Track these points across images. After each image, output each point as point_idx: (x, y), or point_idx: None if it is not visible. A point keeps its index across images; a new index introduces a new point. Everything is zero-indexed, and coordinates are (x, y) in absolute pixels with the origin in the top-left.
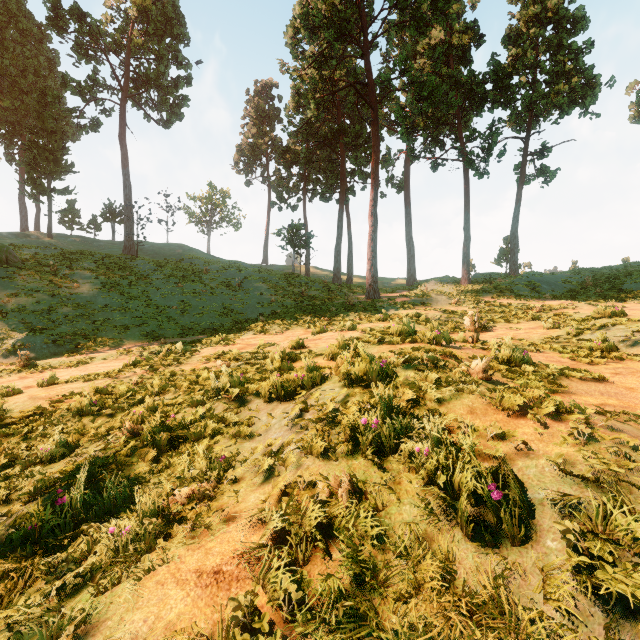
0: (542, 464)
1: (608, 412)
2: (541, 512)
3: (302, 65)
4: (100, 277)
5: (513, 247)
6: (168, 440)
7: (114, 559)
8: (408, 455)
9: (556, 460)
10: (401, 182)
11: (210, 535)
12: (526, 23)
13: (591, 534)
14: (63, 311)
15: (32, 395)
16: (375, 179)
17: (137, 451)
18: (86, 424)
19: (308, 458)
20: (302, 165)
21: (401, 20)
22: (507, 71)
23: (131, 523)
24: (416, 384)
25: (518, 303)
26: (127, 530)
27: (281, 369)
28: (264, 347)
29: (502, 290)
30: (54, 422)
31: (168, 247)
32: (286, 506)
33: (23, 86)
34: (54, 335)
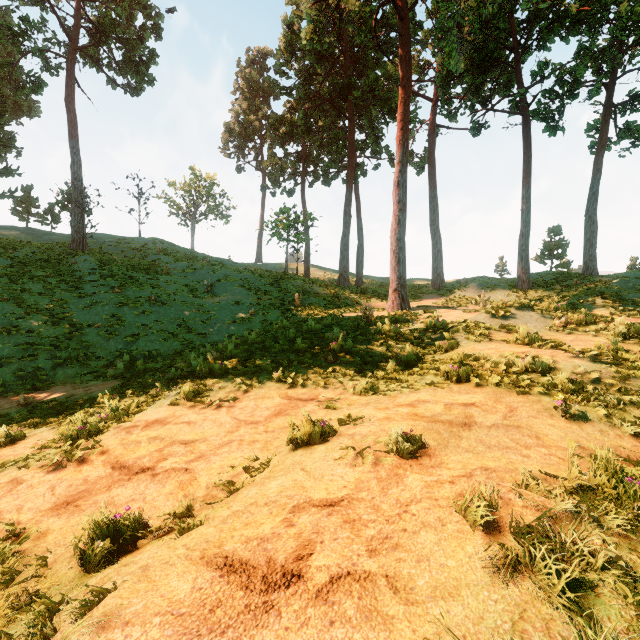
0: None
1: None
2: None
3: None
4: (1, 279)
5: (590, 236)
6: None
7: None
8: None
9: None
10: (422, 161)
11: None
12: None
13: None
14: None
15: None
16: (404, 129)
17: None
18: None
19: None
20: (299, 135)
21: None
22: None
23: None
24: None
25: None
26: None
27: None
28: None
29: (615, 299)
30: None
31: (136, 241)
32: None
33: None
34: None
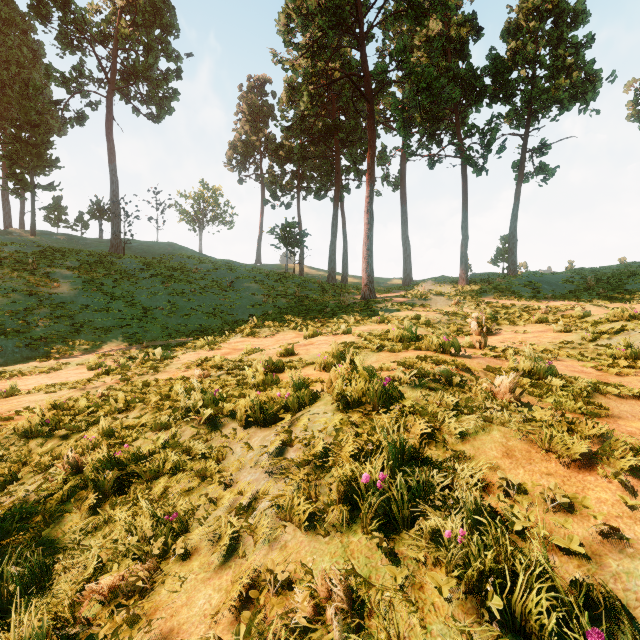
0: None
1: None
2: None
3: (296, 58)
4: (83, 276)
5: (512, 246)
6: (116, 480)
7: None
8: (431, 534)
9: None
10: (397, 180)
11: None
12: (525, 16)
13: None
14: (40, 312)
15: None
16: (371, 175)
17: (75, 494)
18: (33, 449)
19: (286, 527)
20: (296, 162)
21: (398, 9)
22: (507, 65)
23: None
24: (428, 409)
25: (521, 304)
26: None
27: (265, 383)
28: (250, 353)
29: (502, 290)
30: None
31: (158, 245)
32: (244, 634)
33: (6, 78)
34: (28, 338)
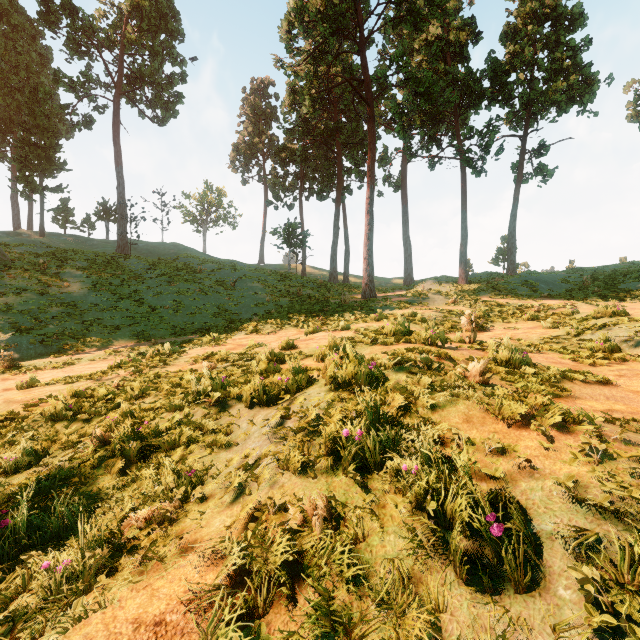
0: (549, 486)
1: (617, 419)
2: (550, 549)
3: (298, 62)
4: (91, 276)
5: (511, 246)
6: (139, 449)
7: (41, 603)
8: (395, 472)
9: (566, 482)
10: (398, 181)
11: (161, 570)
12: (524, 20)
13: (614, 583)
14: (52, 311)
15: (8, 398)
16: (371, 177)
17: (105, 462)
18: (59, 430)
19: (284, 474)
20: (298, 163)
21: (397, 15)
22: (505, 68)
23: (71, 555)
24: (408, 388)
25: (516, 302)
26: (65, 564)
27: (267, 371)
28: (253, 348)
29: (500, 289)
30: (25, 428)
31: (163, 246)
32: (251, 535)
33: (15, 82)
34: (41, 335)
